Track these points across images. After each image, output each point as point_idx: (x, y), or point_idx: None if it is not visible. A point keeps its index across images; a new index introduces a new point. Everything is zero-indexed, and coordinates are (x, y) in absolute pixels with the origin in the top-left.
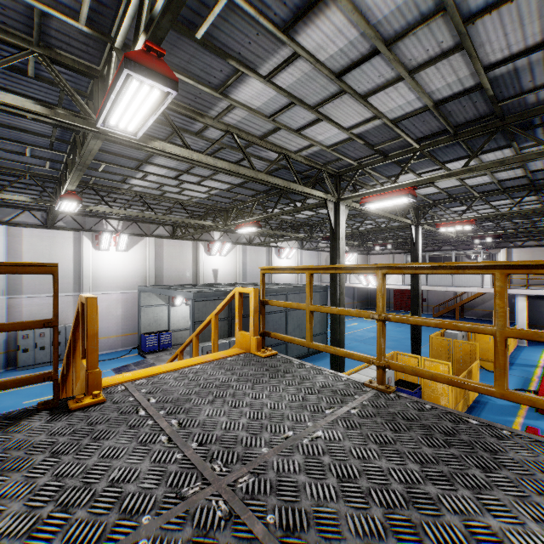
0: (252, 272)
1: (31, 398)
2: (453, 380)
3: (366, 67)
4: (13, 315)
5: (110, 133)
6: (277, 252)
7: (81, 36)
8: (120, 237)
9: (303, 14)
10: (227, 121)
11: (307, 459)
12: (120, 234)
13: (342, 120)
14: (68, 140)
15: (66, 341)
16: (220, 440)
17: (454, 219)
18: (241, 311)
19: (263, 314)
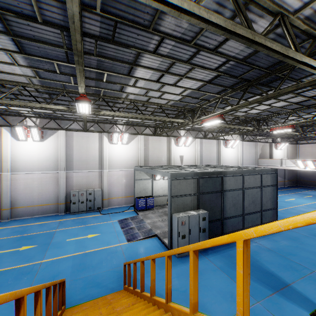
0: (206, 157)
1: (71, 237)
2: None
3: None
4: (68, 182)
5: None
6: (224, 143)
7: None
8: (123, 135)
9: None
10: None
11: None
12: (123, 133)
13: None
14: None
15: (94, 199)
16: None
17: None
18: None
19: None
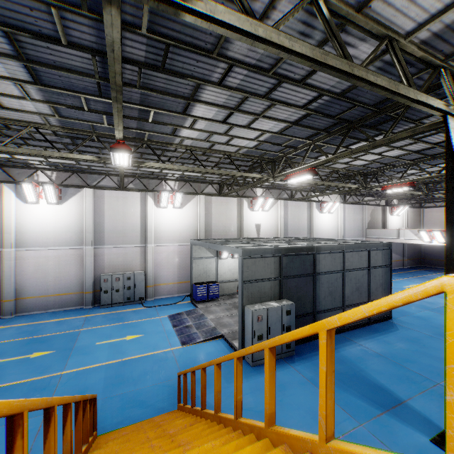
0: (292, 227)
1: (102, 339)
2: None
3: None
4: (97, 262)
5: None
6: (318, 207)
7: None
8: (175, 196)
9: None
10: None
11: None
12: (175, 192)
13: None
14: None
15: (134, 285)
16: None
17: None
18: None
19: None
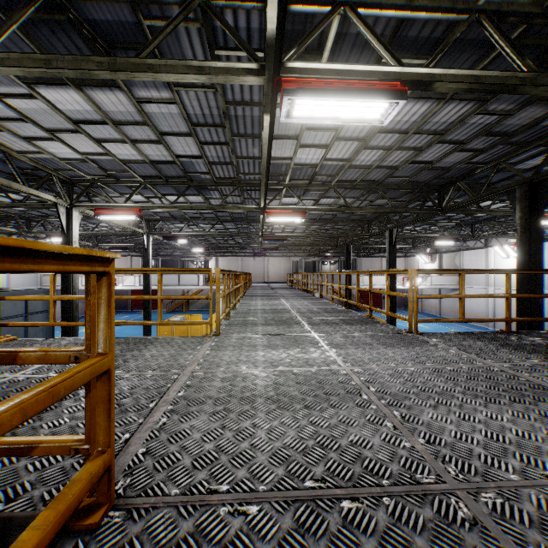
0: None
1: None
2: (142, 322)
3: (99, 126)
4: None
5: None
6: None
7: None
8: None
9: (46, 83)
10: None
11: None
12: None
13: (77, 146)
14: None
15: None
16: (1, 370)
17: (175, 234)
18: None
19: None
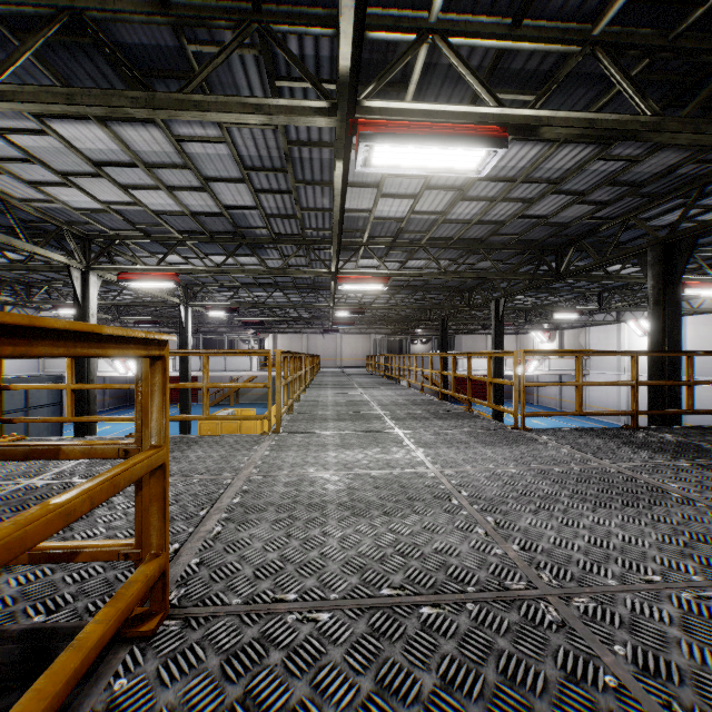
0: None
1: None
2: (184, 417)
3: (127, 169)
4: None
5: None
6: None
7: None
8: None
9: (61, 116)
10: None
11: (90, 464)
12: None
13: (97, 193)
14: None
15: None
16: (12, 475)
17: (222, 304)
18: None
19: (2, 400)
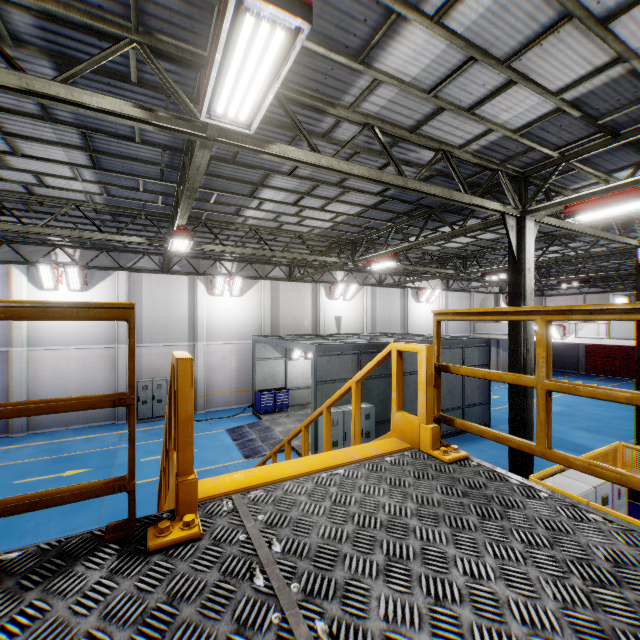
0: (382, 320)
1: (147, 455)
2: None
3: None
4: None
5: (218, 138)
6: (414, 295)
7: (183, 7)
8: (234, 281)
9: None
10: (366, 110)
11: None
12: (234, 277)
13: (549, 77)
14: (178, 166)
15: None
16: None
17: None
18: (401, 380)
19: (438, 386)
